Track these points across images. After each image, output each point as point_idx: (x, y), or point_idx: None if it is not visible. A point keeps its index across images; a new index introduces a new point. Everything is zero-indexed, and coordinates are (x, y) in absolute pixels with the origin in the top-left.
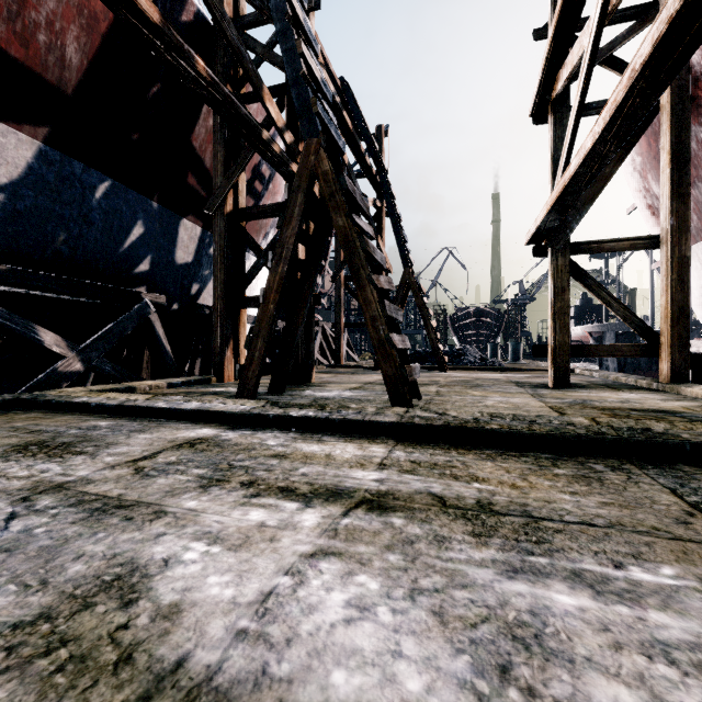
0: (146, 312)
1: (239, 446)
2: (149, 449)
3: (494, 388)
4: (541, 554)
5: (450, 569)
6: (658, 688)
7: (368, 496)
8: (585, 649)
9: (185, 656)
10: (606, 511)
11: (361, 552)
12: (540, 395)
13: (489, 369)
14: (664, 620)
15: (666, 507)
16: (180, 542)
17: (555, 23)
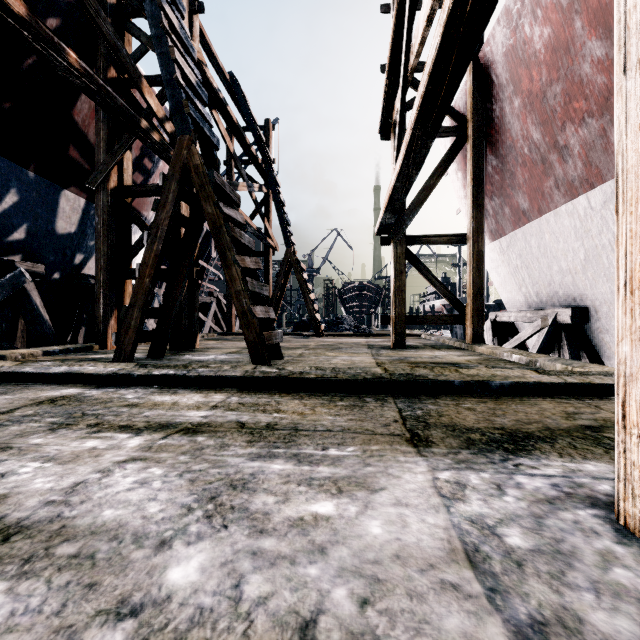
0: (20, 280)
1: (98, 400)
2: (8, 406)
3: (348, 350)
4: (284, 448)
5: (217, 460)
6: (291, 495)
7: (189, 426)
8: (267, 485)
9: (4, 516)
10: (347, 423)
11: (162, 457)
12: (378, 354)
13: (358, 335)
14: (324, 470)
15: (386, 419)
16: (19, 463)
17: (387, 67)
